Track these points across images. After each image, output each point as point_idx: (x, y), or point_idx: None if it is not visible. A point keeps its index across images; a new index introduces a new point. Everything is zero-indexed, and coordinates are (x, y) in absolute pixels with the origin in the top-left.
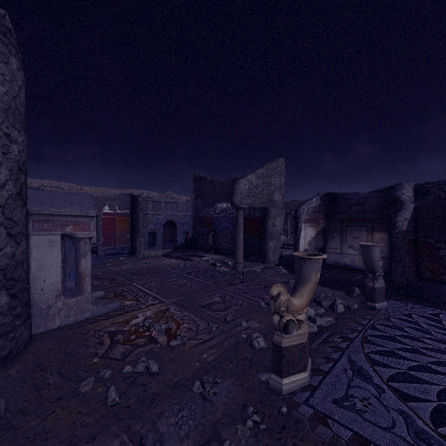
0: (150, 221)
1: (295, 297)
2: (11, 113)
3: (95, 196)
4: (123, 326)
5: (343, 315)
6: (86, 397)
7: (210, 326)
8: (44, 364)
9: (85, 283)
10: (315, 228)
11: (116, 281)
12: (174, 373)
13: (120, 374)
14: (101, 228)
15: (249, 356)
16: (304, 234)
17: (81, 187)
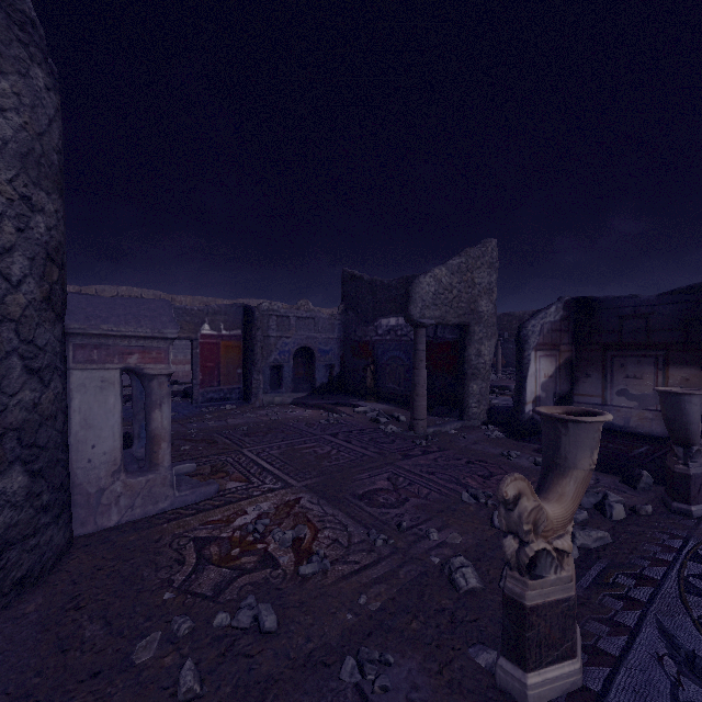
0: (273, 348)
1: (547, 499)
2: (33, 161)
3: (189, 308)
4: (221, 529)
5: (626, 526)
6: (143, 676)
7: (373, 537)
8: (82, 596)
9: (160, 452)
10: (554, 359)
11: (217, 446)
12: (306, 633)
13: (208, 629)
14: (198, 358)
15: (449, 606)
16: (534, 370)
17: (172, 297)
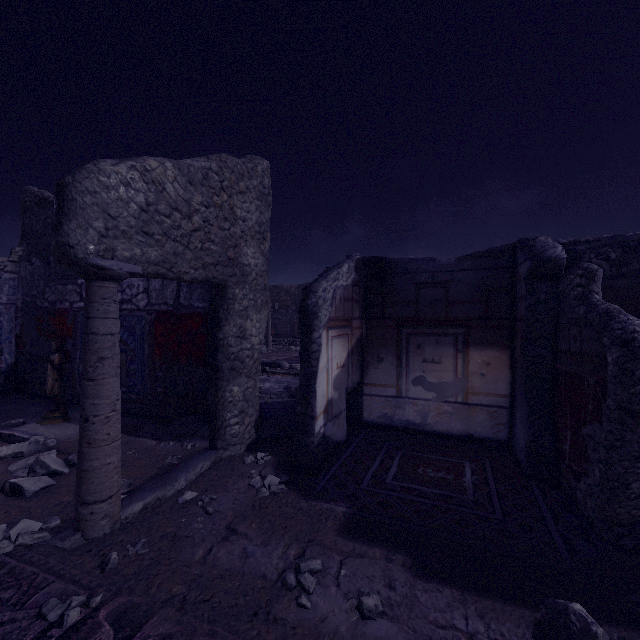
0: None
1: None
2: None
3: None
4: None
5: None
6: None
7: None
8: None
9: None
10: (346, 340)
11: None
12: None
13: None
14: None
15: None
16: (326, 360)
17: None
